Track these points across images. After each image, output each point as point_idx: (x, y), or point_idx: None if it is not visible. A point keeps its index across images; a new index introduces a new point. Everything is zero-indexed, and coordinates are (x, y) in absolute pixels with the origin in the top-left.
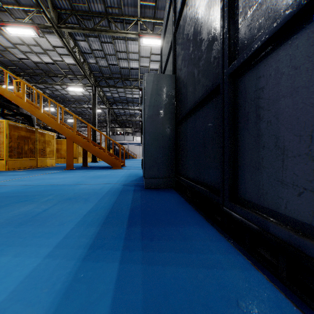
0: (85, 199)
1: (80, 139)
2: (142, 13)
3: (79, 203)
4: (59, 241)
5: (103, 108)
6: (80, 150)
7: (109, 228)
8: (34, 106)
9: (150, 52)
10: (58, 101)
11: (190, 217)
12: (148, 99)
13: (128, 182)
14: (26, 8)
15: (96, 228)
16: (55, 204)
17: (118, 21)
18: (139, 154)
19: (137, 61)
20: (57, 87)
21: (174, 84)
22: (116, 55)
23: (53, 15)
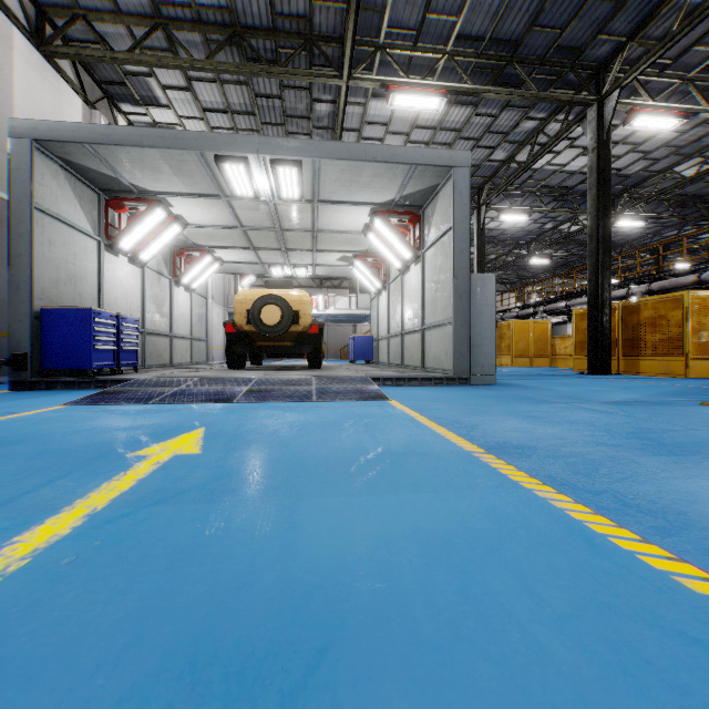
0: None
1: None
2: None
3: None
4: None
5: None
6: None
7: None
8: None
9: None
10: None
11: None
12: None
13: None
14: None
15: None
16: None
17: None
18: None
19: None
20: None
21: None
22: None
23: None
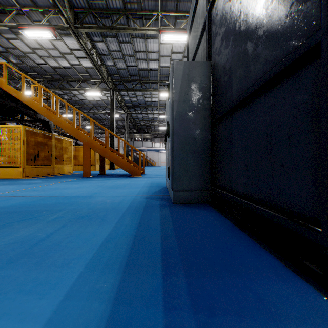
0: (101, 219)
1: (97, 144)
2: (163, 6)
3: (93, 224)
4: (57, 305)
5: (121, 113)
6: (97, 157)
7: (136, 277)
8: (50, 111)
9: (171, 51)
10: (76, 107)
11: (255, 257)
12: (178, 93)
13: (151, 194)
14: (43, 9)
15: (116, 275)
16: (64, 226)
17: (138, 17)
18: (157, 161)
19: (157, 61)
20: (75, 92)
21: (210, 73)
22: (134, 56)
23: (70, 15)
